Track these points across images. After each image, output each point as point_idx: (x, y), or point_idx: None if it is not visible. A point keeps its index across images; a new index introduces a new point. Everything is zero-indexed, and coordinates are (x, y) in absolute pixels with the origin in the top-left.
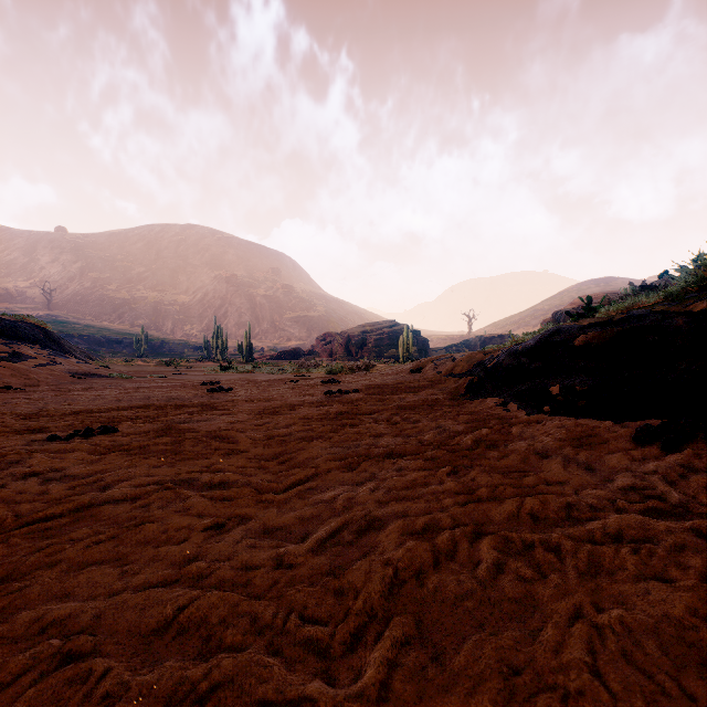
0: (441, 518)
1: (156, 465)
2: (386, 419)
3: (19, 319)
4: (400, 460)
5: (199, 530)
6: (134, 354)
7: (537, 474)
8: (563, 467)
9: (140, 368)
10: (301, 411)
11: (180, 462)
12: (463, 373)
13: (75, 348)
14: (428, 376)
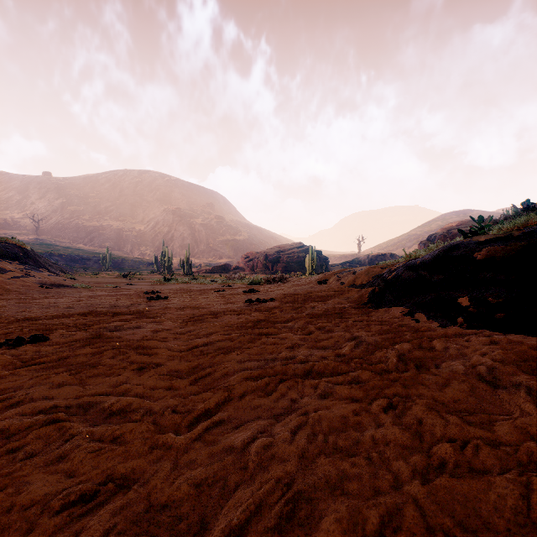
0: (403, 509)
1: (62, 383)
2: (300, 328)
3: (3, 241)
4: (322, 382)
5: (52, 512)
6: (101, 268)
7: (511, 421)
8: (536, 407)
9: (102, 279)
10: (222, 319)
11: (89, 379)
12: (364, 284)
13: (51, 264)
14: (332, 286)
